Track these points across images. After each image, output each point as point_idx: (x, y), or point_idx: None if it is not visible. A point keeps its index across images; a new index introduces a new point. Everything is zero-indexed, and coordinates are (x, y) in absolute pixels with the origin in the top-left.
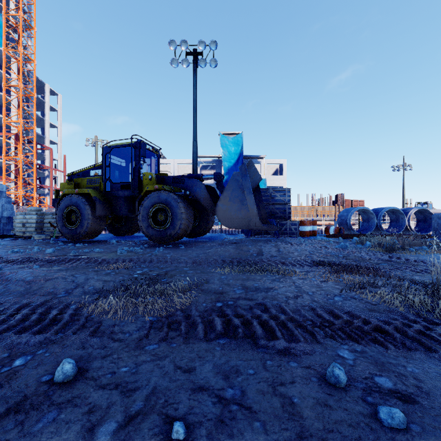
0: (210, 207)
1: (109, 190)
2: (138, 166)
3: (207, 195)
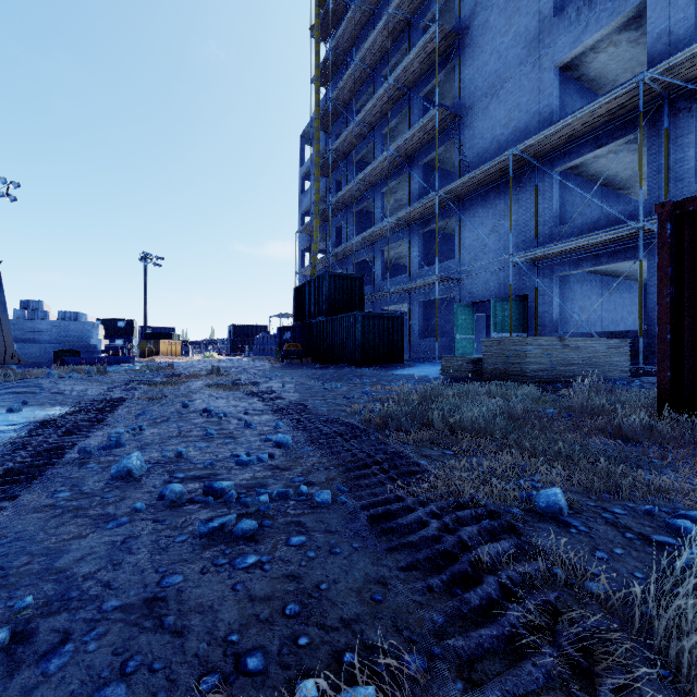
0: None
1: None
2: None
3: None
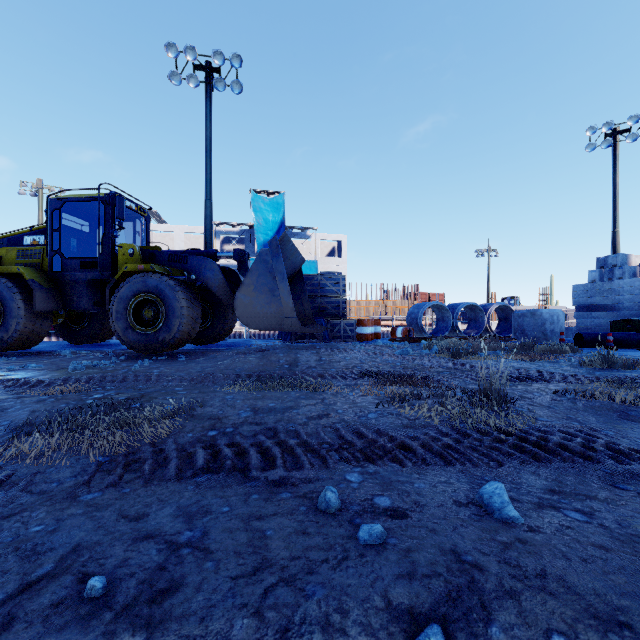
0: (227, 298)
1: (60, 270)
2: (110, 233)
3: (222, 281)
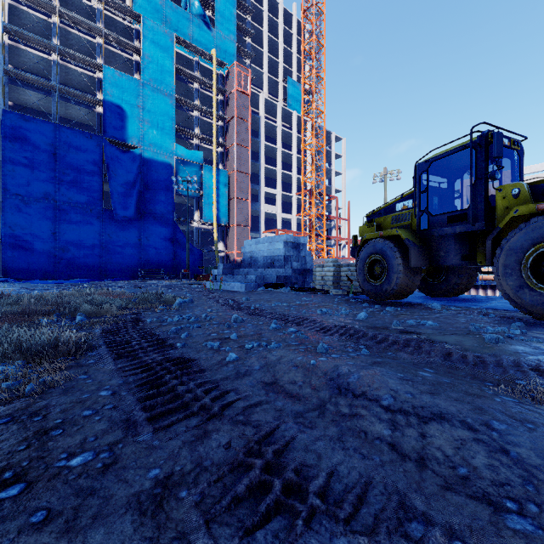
0: None
1: (425, 228)
2: (488, 176)
3: None
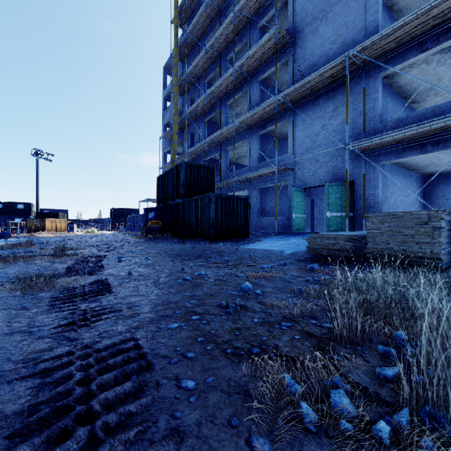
0: None
1: None
2: None
3: None
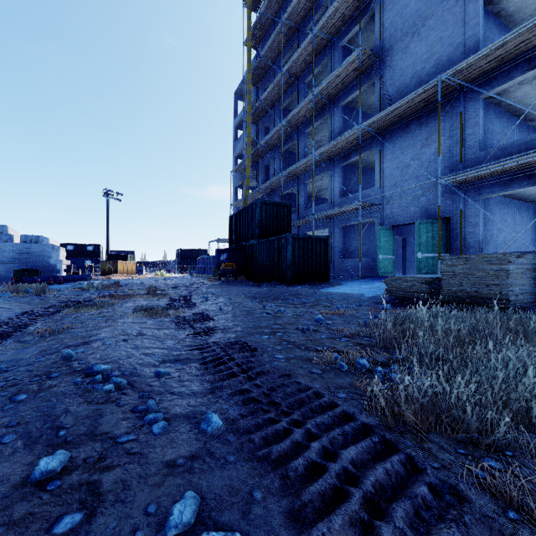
0: None
1: None
2: None
3: None
